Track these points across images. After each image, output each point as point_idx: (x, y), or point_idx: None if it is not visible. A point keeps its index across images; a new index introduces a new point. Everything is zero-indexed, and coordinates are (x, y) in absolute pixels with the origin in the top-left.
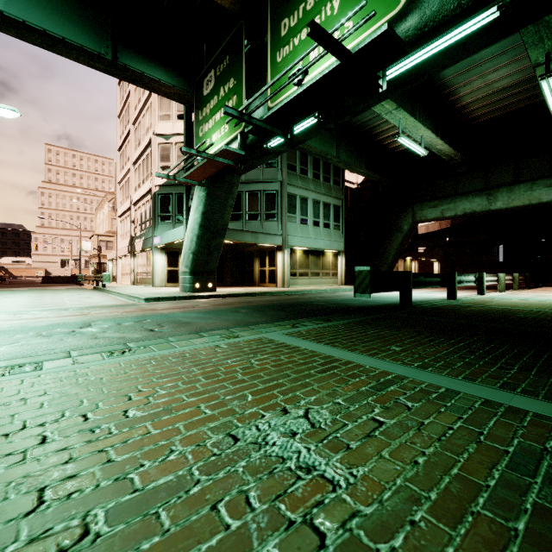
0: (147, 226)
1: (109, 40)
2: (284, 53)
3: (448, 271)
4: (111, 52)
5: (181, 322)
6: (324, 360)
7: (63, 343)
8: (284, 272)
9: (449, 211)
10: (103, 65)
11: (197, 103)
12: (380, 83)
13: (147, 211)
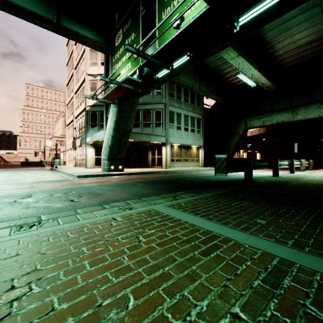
0: (82, 131)
1: (55, 10)
2: (167, 12)
3: (264, 158)
4: (56, 18)
5: (95, 193)
6: (205, 237)
7: None
8: (166, 159)
9: (268, 122)
10: (51, 26)
11: (111, 52)
12: (235, 25)
13: (82, 122)
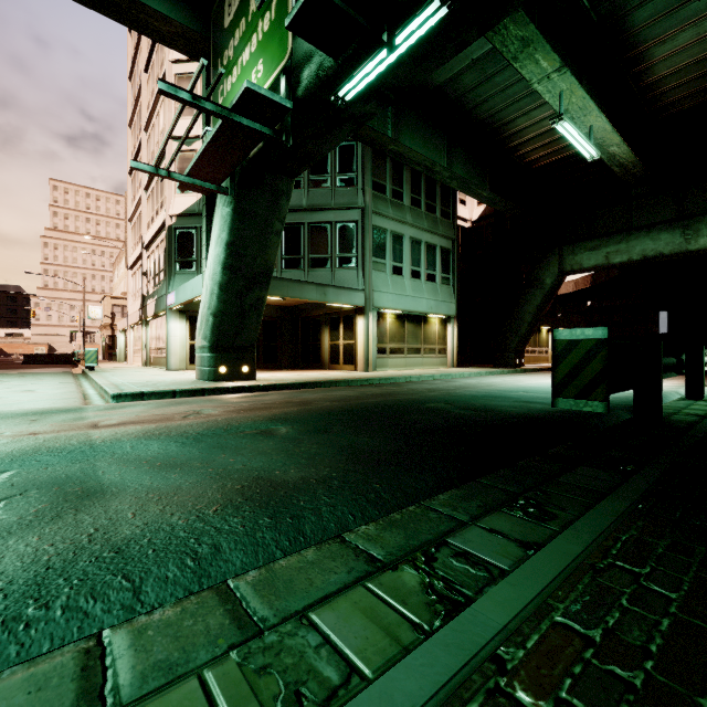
0: (161, 278)
1: None
2: None
3: None
4: None
5: (82, 485)
6: None
7: None
8: (367, 348)
9: (619, 255)
10: None
11: (215, 48)
12: None
13: (161, 256)
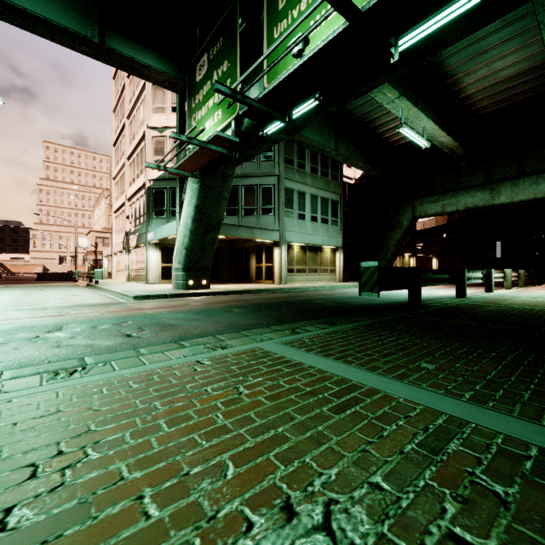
0: (141, 221)
1: (96, 22)
2: (281, 28)
3: (445, 267)
4: (98, 35)
5: (166, 324)
6: (339, 388)
7: (15, 354)
8: (281, 269)
9: (450, 206)
10: (90, 48)
11: (189, 91)
12: (392, 51)
13: (141, 206)
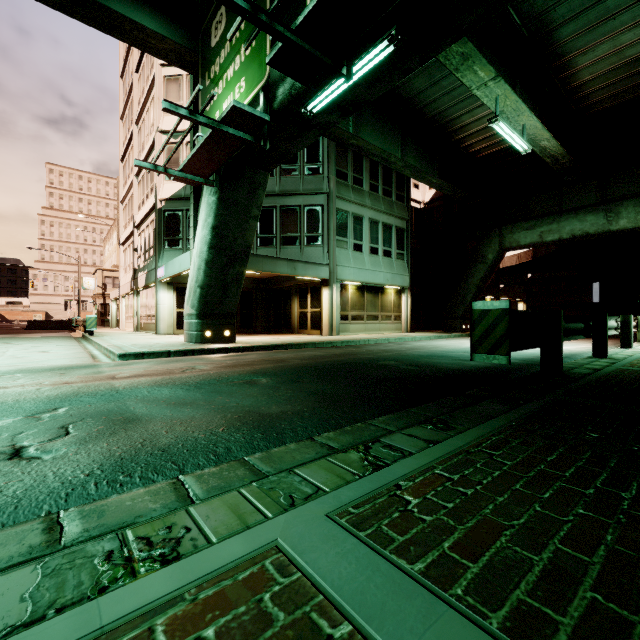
0: (151, 254)
1: None
2: None
3: None
4: None
5: (122, 416)
6: None
7: None
8: (331, 315)
9: (551, 234)
10: None
11: (203, 63)
12: None
13: (151, 235)
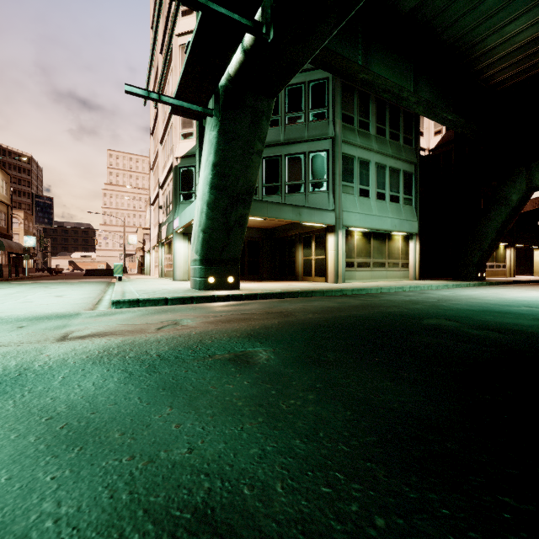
0: (170, 209)
1: None
2: None
3: None
4: None
5: None
6: None
7: None
8: (337, 262)
9: None
10: None
11: None
12: None
13: (170, 192)
